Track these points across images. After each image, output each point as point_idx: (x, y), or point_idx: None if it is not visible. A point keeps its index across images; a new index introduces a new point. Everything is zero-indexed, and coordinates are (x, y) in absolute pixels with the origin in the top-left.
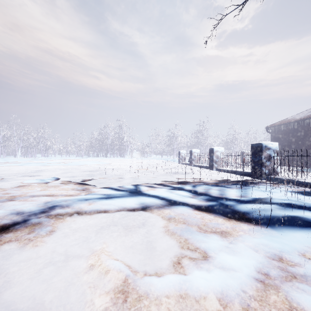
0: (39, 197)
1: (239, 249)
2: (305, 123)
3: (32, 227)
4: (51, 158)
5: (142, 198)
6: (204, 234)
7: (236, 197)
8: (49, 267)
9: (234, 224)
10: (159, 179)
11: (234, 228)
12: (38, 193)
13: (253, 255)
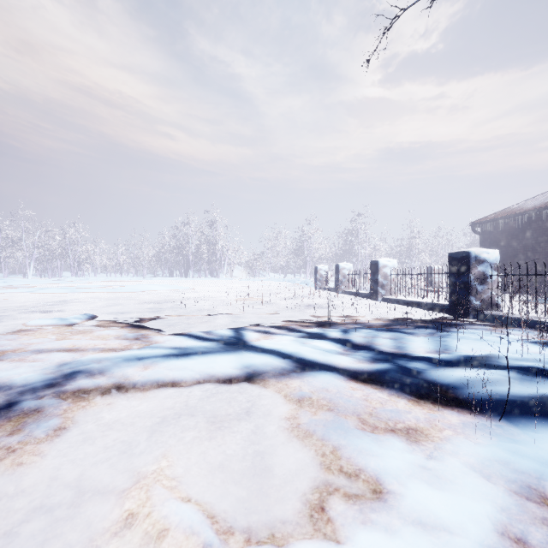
0: (50, 354)
1: (451, 473)
2: (543, 216)
3: (22, 419)
4: (89, 279)
5: (247, 356)
6: (372, 436)
7: (426, 352)
8: (39, 516)
9: (431, 411)
10: (280, 317)
11: (433, 421)
12: (49, 345)
13: (484, 490)
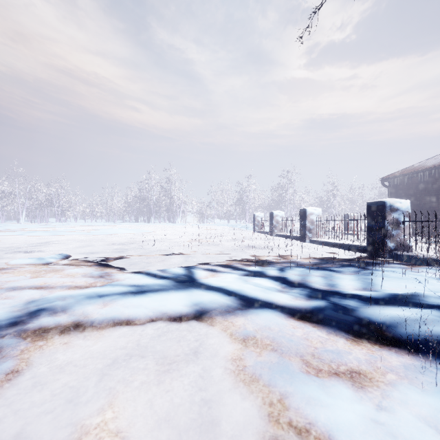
0: (22, 291)
1: (406, 429)
2: None
3: None
4: (70, 224)
5: (196, 293)
6: (318, 382)
7: (355, 290)
8: None
9: (370, 352)
10: (225, 256)
11: (374, 363)
12: (23, 282)
13: None
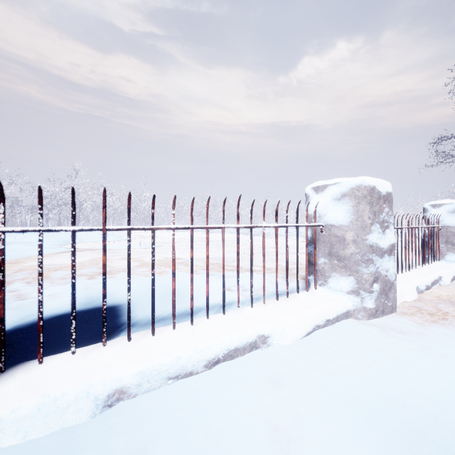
0: None
1: None
2: None
3: None
4: None
5: None
6: None
7: None
8: None
9: None
10: None
11: None
12: None
13: None
